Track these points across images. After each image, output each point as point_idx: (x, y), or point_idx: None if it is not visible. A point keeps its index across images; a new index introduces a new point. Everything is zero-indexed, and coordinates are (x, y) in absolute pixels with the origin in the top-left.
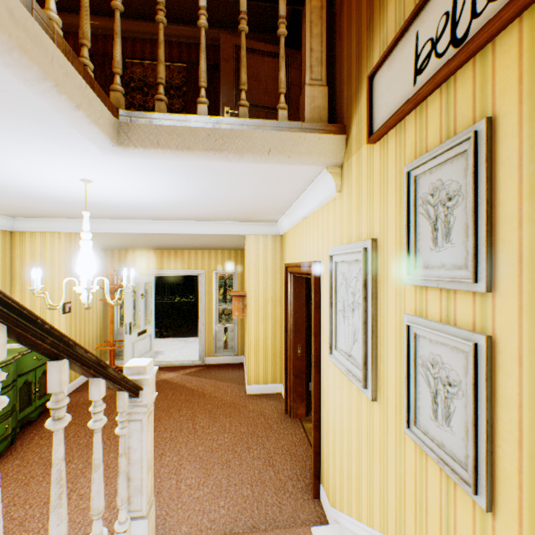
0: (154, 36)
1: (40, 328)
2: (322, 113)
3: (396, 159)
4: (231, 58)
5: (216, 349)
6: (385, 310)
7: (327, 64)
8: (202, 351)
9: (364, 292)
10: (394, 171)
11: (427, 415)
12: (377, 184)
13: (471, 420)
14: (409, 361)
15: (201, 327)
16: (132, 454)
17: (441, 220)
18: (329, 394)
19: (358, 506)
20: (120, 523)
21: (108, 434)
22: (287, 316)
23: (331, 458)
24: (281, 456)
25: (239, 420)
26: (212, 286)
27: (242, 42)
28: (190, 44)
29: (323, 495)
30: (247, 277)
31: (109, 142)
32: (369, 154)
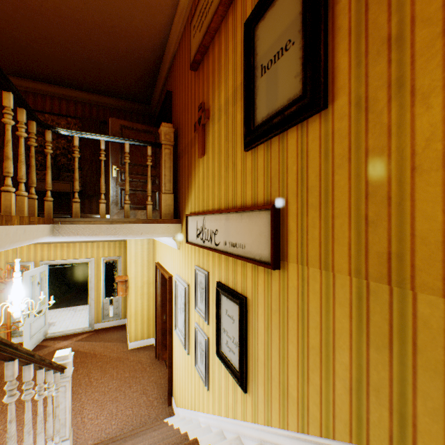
0: (54, 94)
1: (40, 359)
2: (171, 207)
3: (194, 258)
4: (118, 133)
5: (104, 317)
6: (192, 316)
7: (175, 174)
8: (92, 320)
9: (185, 307)
10: (194, 262)
11: (200, 360)
12: (190, 261)
13: (205, 363)
14: (196, 340)
15: (91, 301)
16: (60, 405)
17: (202, 294)
18: (176, 349)
19: (185, 402)
20: (56, 443)
21: (19, 400)
22: (157, 296)
23: (177, 382)
24: (151, 387)
25: (124, 369)
26: (101, 269)
27: (126, 168)
28: (84, 103)
29: (174, 402)
30: (129, 269)
31: (48, 237)
32: (188, 244)
